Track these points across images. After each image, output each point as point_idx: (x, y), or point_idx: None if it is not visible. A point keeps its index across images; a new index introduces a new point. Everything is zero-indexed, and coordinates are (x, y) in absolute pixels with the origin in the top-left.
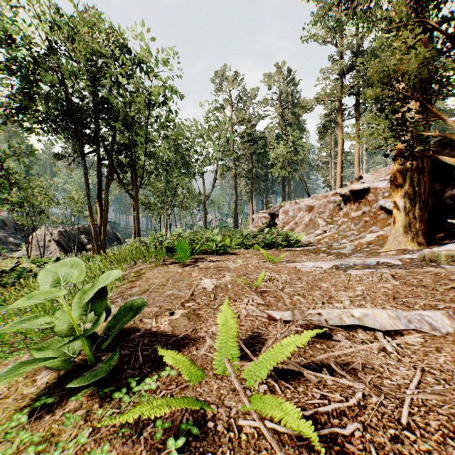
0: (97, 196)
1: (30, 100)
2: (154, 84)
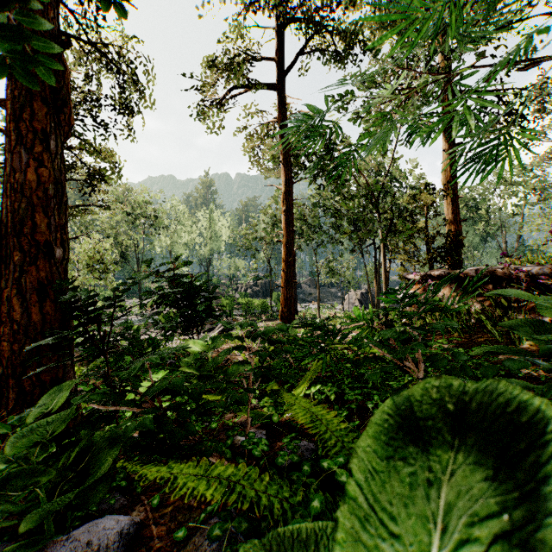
0: (374, 274)
1: (338, 228)
2: (406, 194)
